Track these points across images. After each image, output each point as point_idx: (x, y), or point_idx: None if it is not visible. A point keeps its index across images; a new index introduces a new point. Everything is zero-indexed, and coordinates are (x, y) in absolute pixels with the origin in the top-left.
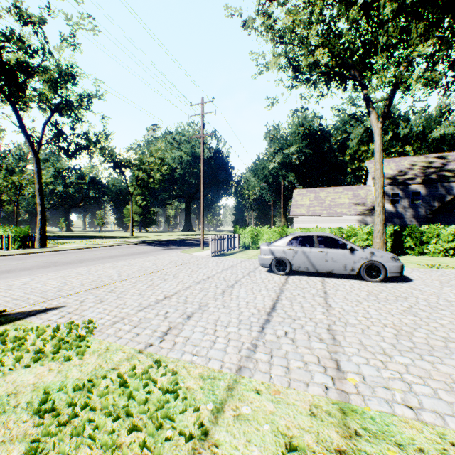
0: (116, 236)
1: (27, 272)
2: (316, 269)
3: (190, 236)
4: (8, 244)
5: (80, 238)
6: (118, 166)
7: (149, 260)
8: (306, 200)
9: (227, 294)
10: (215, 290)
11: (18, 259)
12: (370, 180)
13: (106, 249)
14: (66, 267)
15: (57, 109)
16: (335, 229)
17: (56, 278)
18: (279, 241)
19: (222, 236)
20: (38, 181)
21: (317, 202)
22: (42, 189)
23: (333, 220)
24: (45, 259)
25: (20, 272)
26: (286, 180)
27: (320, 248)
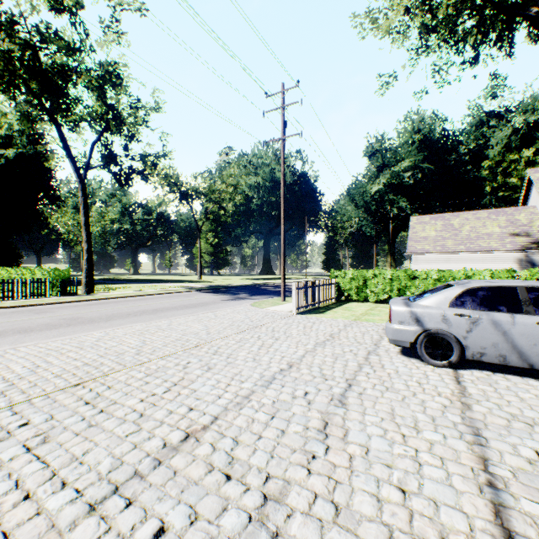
0: (182, 280)
1: (15, 338)
2: (527, 362)
3: (269, 280)
4: (45, 290)
5: (141, 282)
6: (184, 196)
7: (201, 319)
8: (429, 231)
9: (335, 437)
10: (305, 414)
11: (37, 312)
12: (536, 198)
13: (157, 298)
14: (78, 329)
15: (108, 126)
16: (500, 272)
17: (36, 354)
18: (432, 297)
19: (311, 282)
20: (84, 213)
21: (448, 233)
22: (88, 223)
23: (476, 258)
24: (70, 312)
25: (7, 337)
26: (394, 207)
27: (538, 316)
